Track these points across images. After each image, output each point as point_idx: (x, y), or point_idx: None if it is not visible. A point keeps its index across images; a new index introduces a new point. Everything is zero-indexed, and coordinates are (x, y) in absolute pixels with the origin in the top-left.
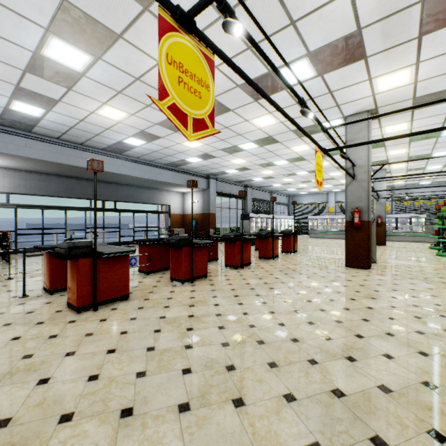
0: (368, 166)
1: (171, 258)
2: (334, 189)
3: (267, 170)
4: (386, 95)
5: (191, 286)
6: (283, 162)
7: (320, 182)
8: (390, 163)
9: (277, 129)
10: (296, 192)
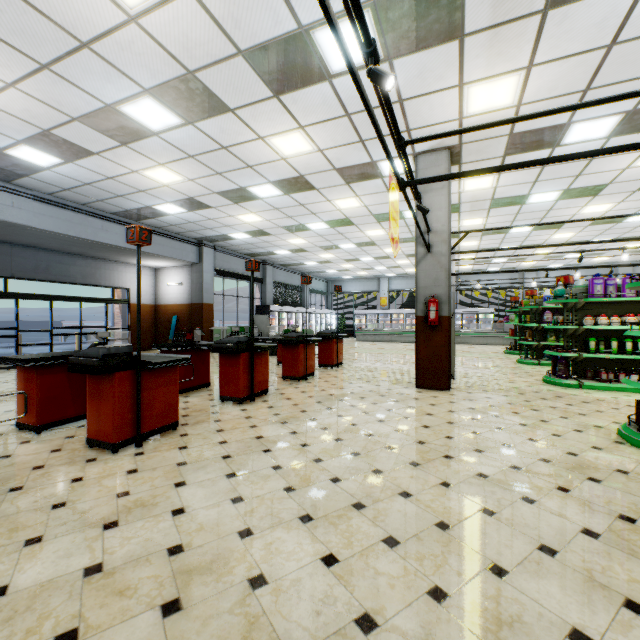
0: (448, 232)
1: (88, 396)
2: (388, 274)
3: (297, 237)
4: (477, 121)
5: (135, 456)
6: (321, 226)
7: (395, 240)
8: (477, 230)
9: (313, 163)
10: (338, 276)
